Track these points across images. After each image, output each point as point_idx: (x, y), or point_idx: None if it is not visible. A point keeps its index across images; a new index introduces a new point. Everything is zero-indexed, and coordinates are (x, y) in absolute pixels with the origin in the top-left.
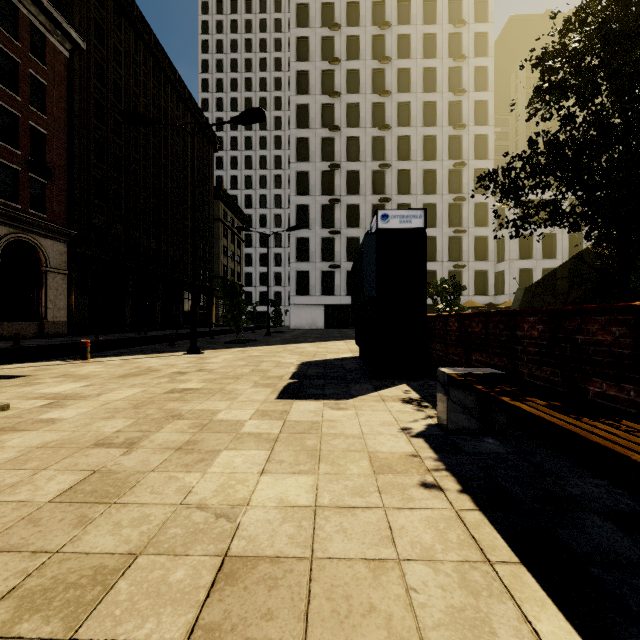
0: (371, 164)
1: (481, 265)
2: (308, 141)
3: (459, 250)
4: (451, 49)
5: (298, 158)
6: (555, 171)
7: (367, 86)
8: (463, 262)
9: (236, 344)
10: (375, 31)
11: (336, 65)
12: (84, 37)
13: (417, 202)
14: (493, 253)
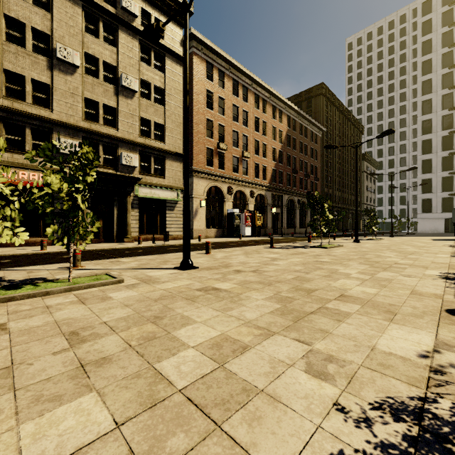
0: None
1: None
2: (431, 120)
3: None
4: None
5: (423, 132)
6: None
7: None
8: None
9: (399, 236)
10: None
11: (454, 67)
12: (323, 125)
13: None
14: None
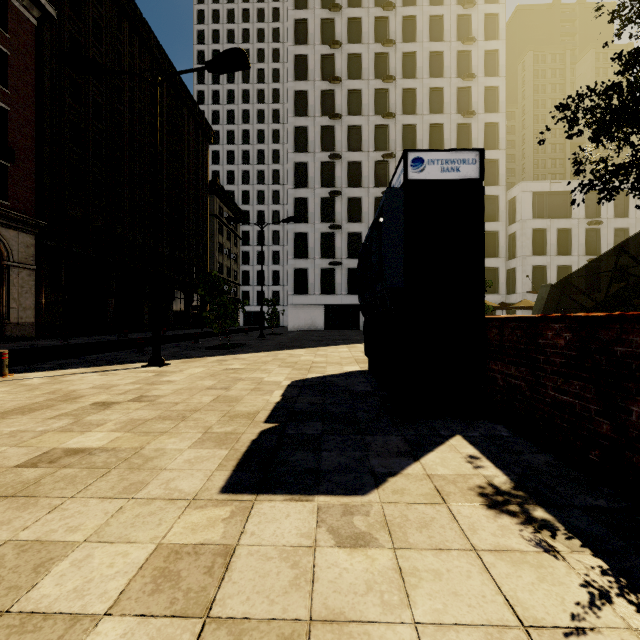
0: (374, 154)
1: (491, 262)
2: (307, 130)
3: None
4: (459, 32)
5: (296, 148)
6: None
7: (370, 71)
8: None
9: (219, 350)
10: (378, 13)
11: (337, 49)
12: (56, 6)
13: None
14: (504, 249)
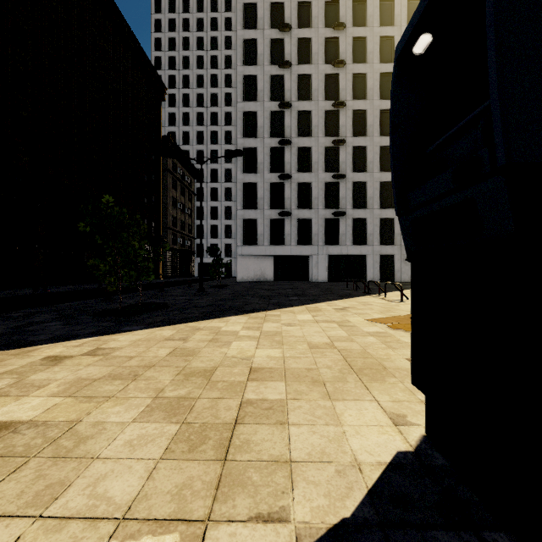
0: (324, 103)
1: None
2: (256, 79)
3: None
4: None
5: (245, 97)
6: None
7: (320, 19)
8: None
9: (108, 319)
10: None
11: None
12: None
13: (373, 144)
14: None
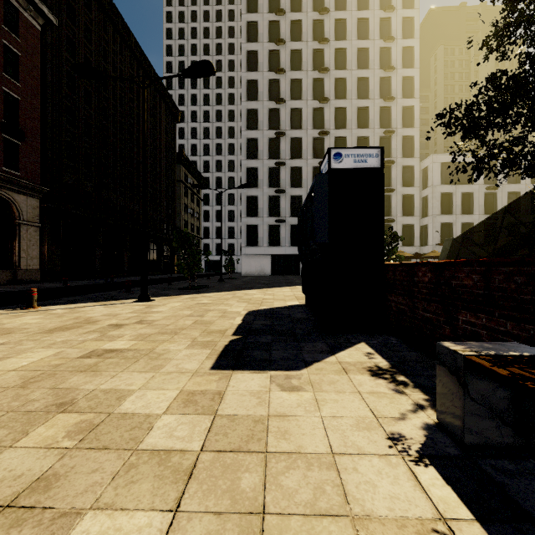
0: (312, 132)
1: (408, 220)
2: (257, 112)
3: (388, 207)
4: (381, 32)
5: (248, 127)
6: (533, 100)
7: (308, 64)
8: (392, 217)
9: (189, 290)
10: (315, 16)
11: (281, 46)
12: (56, 15)
13: None
14: (418, 209)
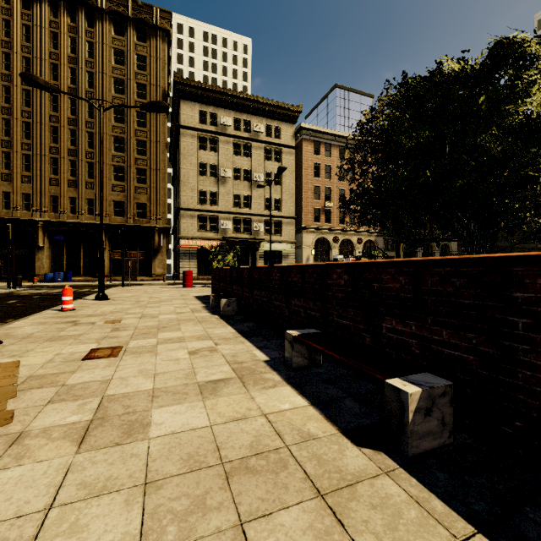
0: None
1: None
2: None
3: None
4: None
5: None
6: None
7: None
8: None
9: None
10: None
11: None
12: None
13: None
14: None
